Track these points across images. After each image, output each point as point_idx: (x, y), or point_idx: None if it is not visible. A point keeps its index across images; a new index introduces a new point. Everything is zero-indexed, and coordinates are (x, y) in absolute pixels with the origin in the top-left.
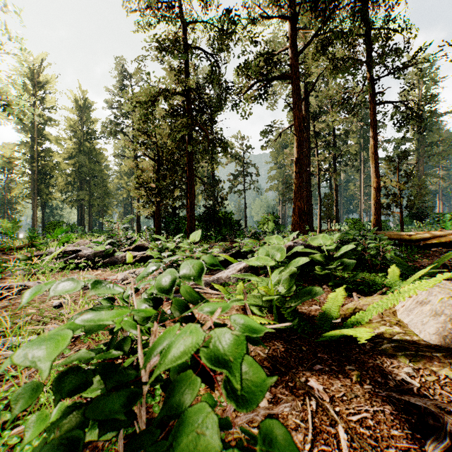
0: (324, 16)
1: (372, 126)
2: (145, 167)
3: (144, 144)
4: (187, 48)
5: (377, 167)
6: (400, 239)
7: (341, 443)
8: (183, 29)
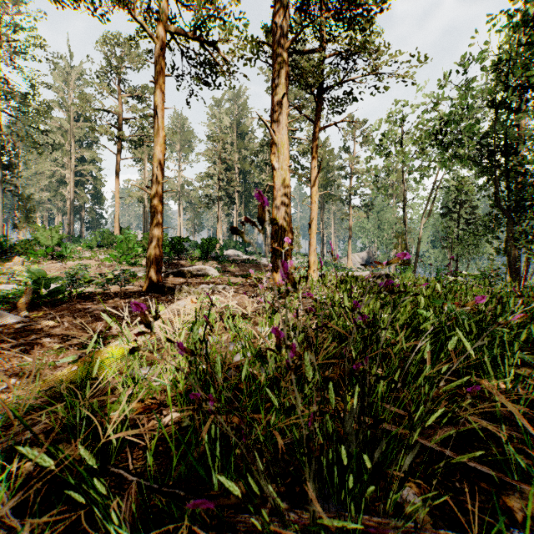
0: None
1: None
2: None
3: None
4: None
5: None
6: None
7: None
8: None
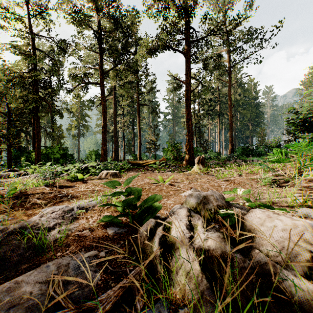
0: (114, 63)
1: (138, 114)
2: None
3: None
4: (35, 50)
5: (140, 132)
6: (137, 163)
7: (74, 183)
8: (32, 37)
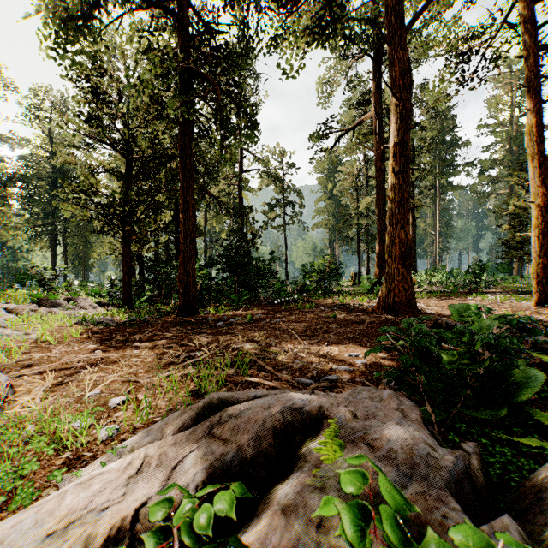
0: None
1: (534, 88)
2: (99, 162)
3: (94, 117)
4: None
5: (544, 165)
6: None
7: None
8: None
